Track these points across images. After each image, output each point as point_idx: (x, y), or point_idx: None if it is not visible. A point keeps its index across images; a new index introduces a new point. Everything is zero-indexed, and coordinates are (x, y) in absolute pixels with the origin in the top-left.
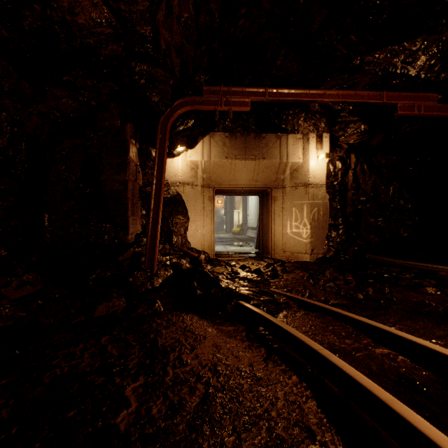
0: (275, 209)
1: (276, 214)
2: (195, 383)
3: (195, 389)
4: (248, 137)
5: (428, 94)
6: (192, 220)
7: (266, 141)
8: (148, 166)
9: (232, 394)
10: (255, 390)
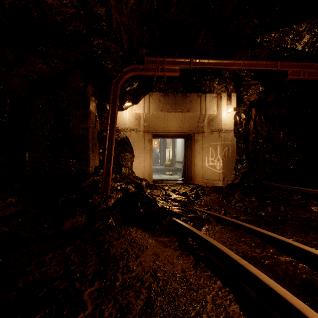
0: (196, 148)
1: (197, 152)
2: (140, 288)
3: (140, 293)
4: (177, 96)
5: (310, 64)
6: (136, 156)
7: (190, 98)
8: (104, 117)
9: (170, 298)
10: (188, 295)
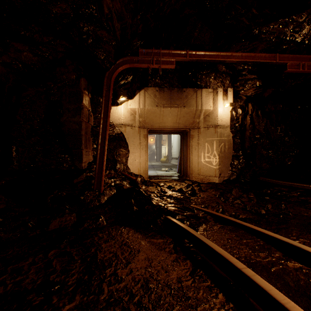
0: (192, 144)
1: (193, 148)
2: (128, 304)
3: None
4: (173, 91)
5: (310, 56)
6: (132, 152)
7: (186, 93)
8: (98, 112)
9: None
10: None
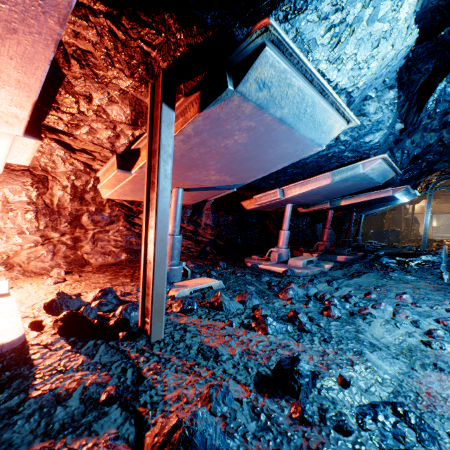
0: None
1: None
2: None
3: None
4: (447, 195)
5: None
6: (421, 225)
7: None
8: (405, 211)
9: None
10: None
